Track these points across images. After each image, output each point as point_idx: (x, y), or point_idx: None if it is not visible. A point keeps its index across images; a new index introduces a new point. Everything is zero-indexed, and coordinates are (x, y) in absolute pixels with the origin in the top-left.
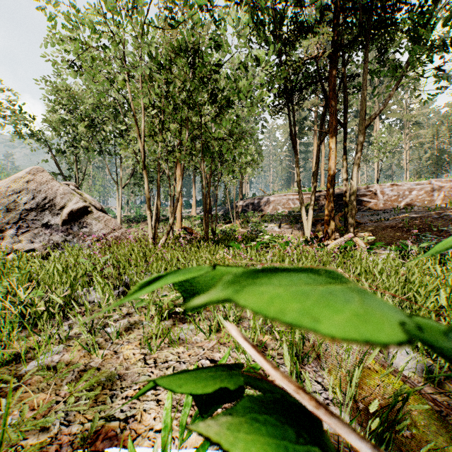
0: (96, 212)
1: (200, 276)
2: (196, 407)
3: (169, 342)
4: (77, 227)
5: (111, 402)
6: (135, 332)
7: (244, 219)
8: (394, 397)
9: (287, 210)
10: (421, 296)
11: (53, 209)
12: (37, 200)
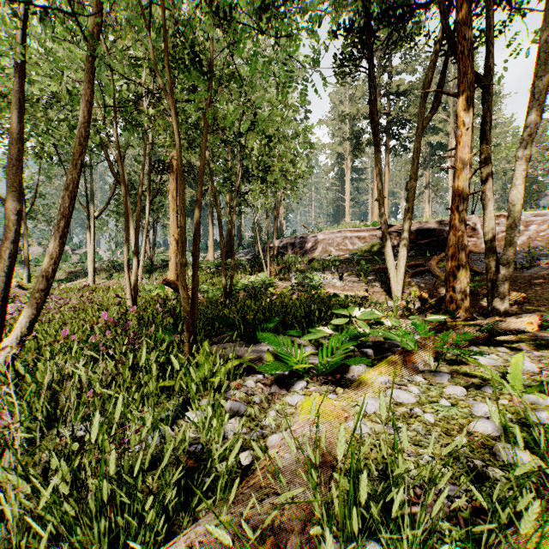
0: None
1: None
2: None
3: None
4: None
5: None
6: None
7: (283, 266)
8: None
9: (342, 252)
10: None
11: None
12: None
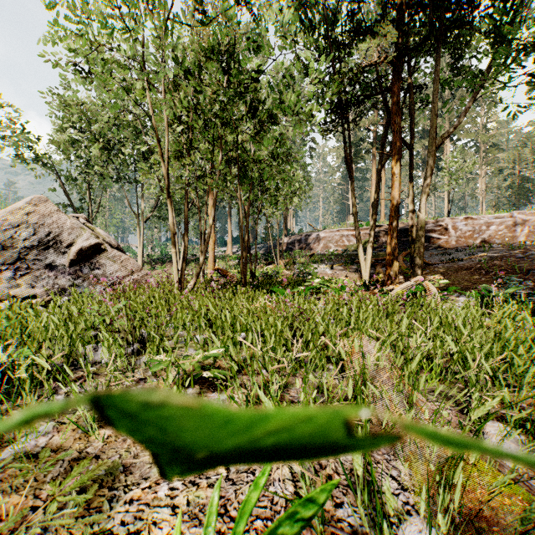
0: (111, 251)
1: (181, 415)
2: (227, 517)
3: None
4: (88, 268)
5: (110, 508)
6: None
7: (290, 260)
8: (519, 520)
9: (340, 248)
10: (520, 356)
11: (58, 247)
12: (40, 236)
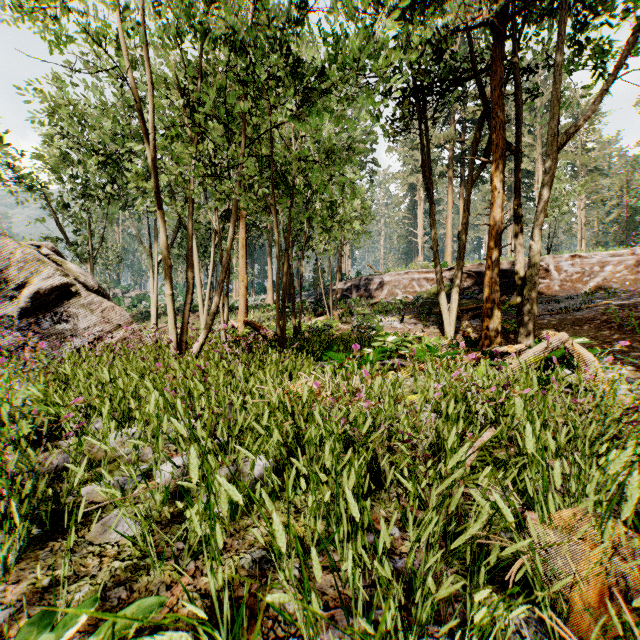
0: (86, 295)
1: None
2: None
3: None
4: (49, 320)
5: None
6: None
7: (346, 310)
8: None
9: (409, 295)
10: None
11: (4, 288)
12: None
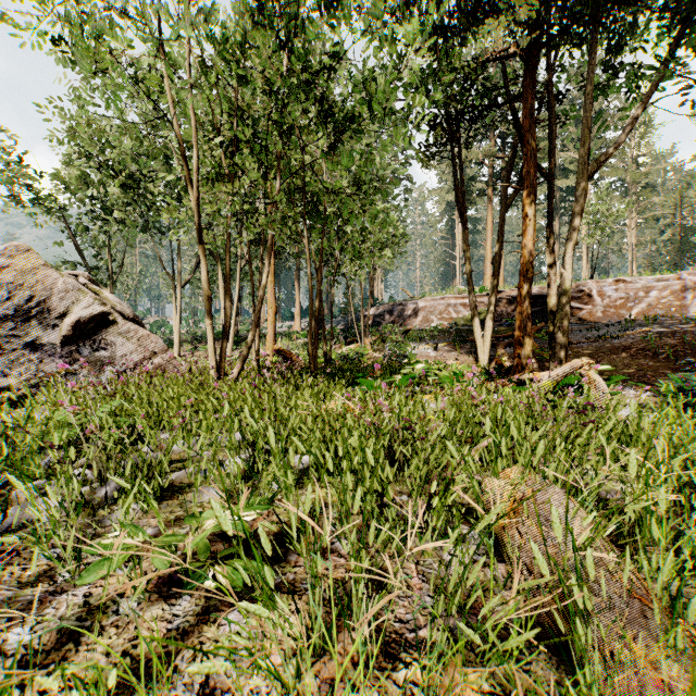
0: (123, 324)
1: None
2: None
3: None
4: (89, 348)
5: None
6: (83, 651)
7: (378, 337)
8: None
9: (445, 322)
10: None
11: (46, 317)
12: (18, 301)
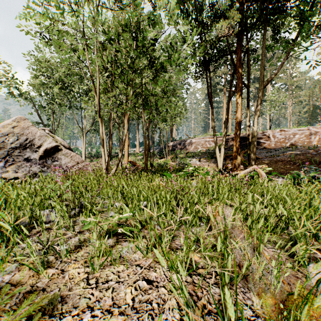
0: (64, 150)
1: None
2: None
3: (110, 261)
4: (50, 160)
5: None
6: (83, 250)
7: (174, 156)
8: None
9: (204, 148)
10: None
11: (32, 147)
12: (21, 141)
